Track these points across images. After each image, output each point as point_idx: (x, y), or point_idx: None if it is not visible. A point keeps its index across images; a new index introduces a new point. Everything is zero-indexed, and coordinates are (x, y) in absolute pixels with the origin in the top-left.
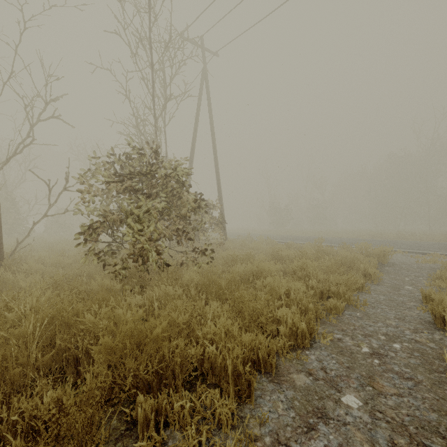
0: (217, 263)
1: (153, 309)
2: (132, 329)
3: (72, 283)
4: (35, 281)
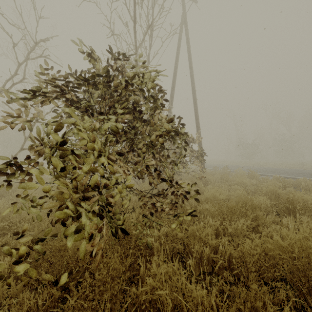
0: (202, 209)
1: None
2: None
3: None
4: None
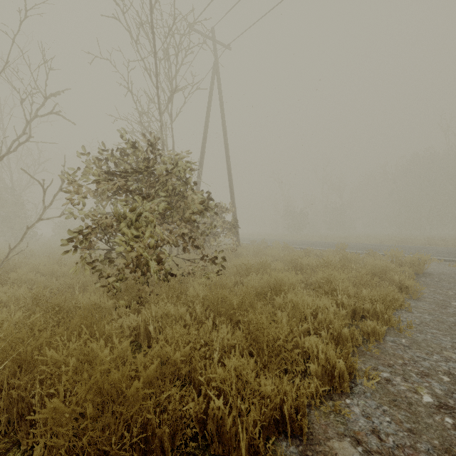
0: (229, 272)
1: (149, 332)
2: (99, 383)
3: (53, 300)
4: (9, 296)
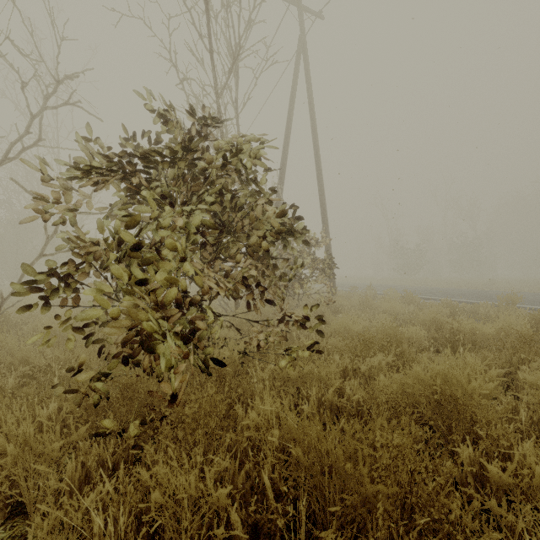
0: (327, 345)
1: None
2: None
3: None
4: None
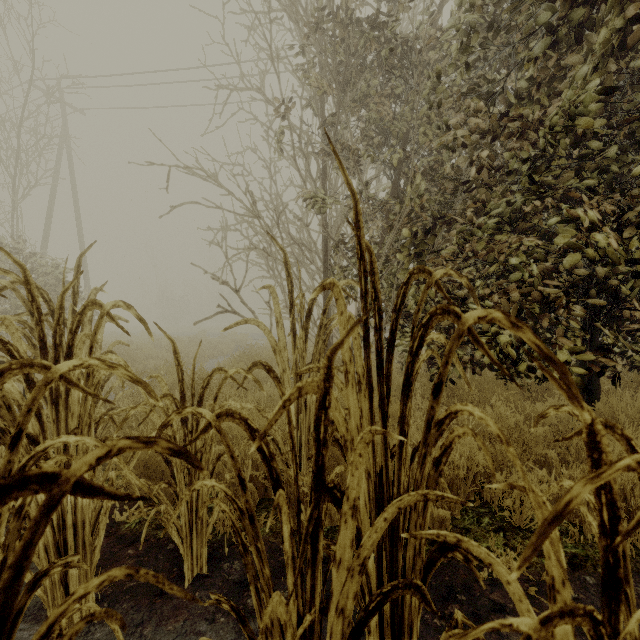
0: None
1: None
2: None
3: None
4: None
